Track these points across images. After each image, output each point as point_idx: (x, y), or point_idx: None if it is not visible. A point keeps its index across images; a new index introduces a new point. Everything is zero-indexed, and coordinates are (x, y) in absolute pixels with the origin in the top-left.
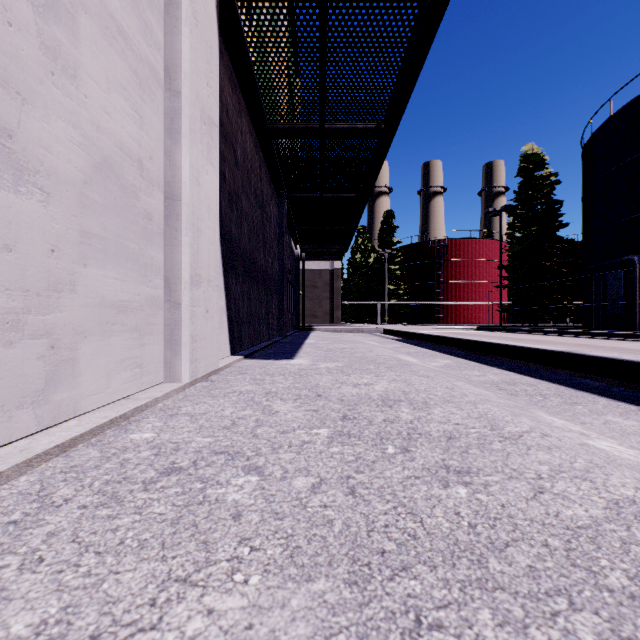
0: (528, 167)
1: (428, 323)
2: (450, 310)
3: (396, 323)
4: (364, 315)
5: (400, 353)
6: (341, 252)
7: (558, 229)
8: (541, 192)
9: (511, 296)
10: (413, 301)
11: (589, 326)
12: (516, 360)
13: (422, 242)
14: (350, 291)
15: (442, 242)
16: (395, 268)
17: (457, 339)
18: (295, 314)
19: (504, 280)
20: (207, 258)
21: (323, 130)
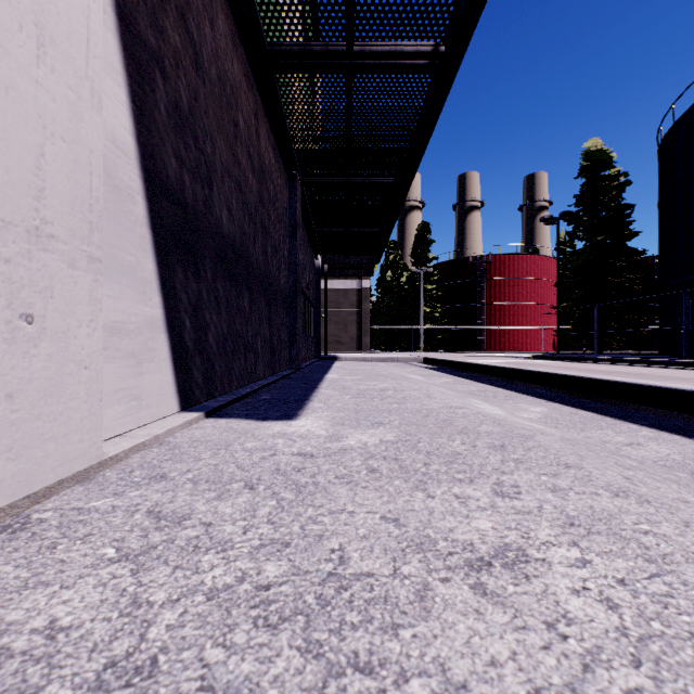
0: (592, 166)
1: (468, 350)
2: (493, 336)
3: (432, 350)
4: (396, 341)
5: (464, 394)
6: (371, 264)
7: (629, 238)
8: (608, 195)
9: (562, 320)
10: (451, 325)
11: (671, 354)
12: (675, 413)
13: (461, 258)
14: (380, 314)
15: (484, 258)
16: (431, 288)
17: (544, 374)
18: (315, 339)
19: (554, 302)
20: (27, 166)
21: (351, 54)
